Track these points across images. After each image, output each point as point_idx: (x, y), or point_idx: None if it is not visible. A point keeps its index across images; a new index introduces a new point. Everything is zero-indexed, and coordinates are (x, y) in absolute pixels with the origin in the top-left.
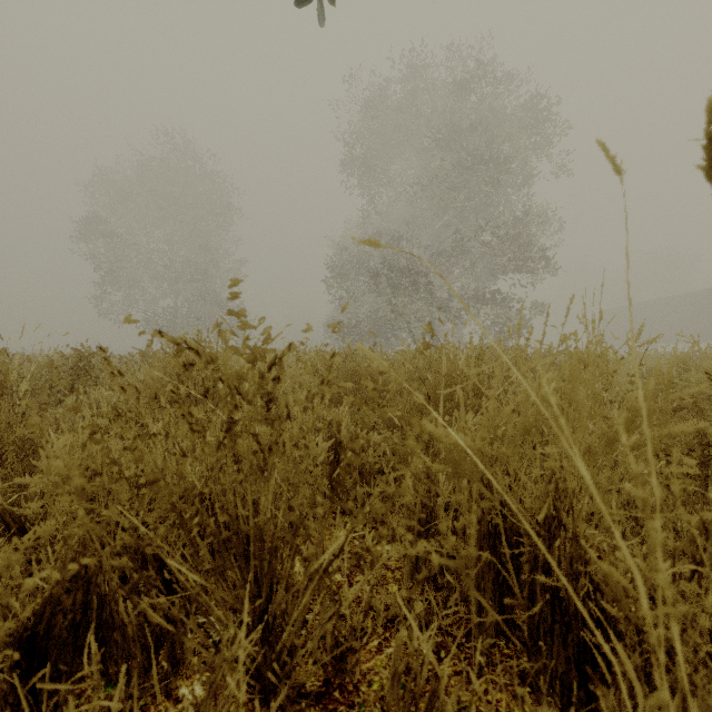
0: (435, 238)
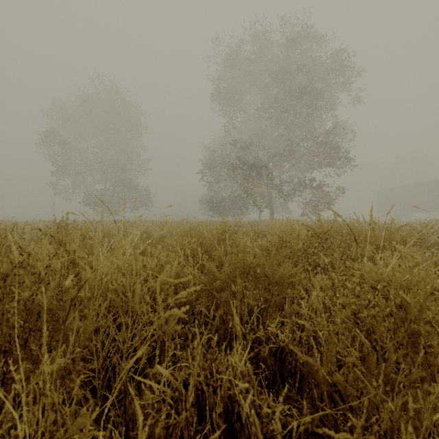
0: (272, 144)
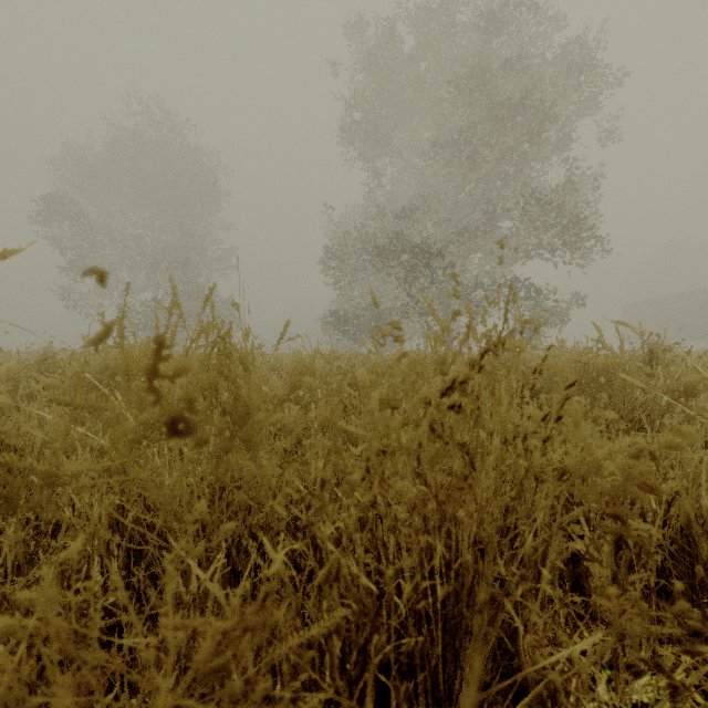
0: (451, 217)
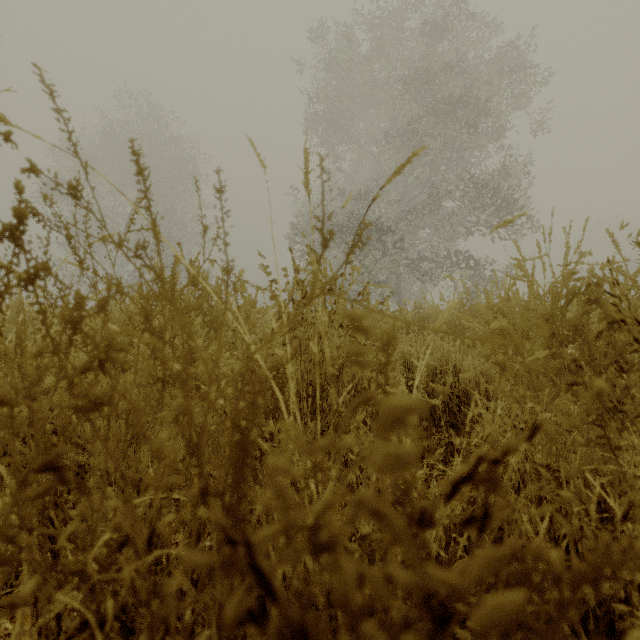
0: (402, 197)
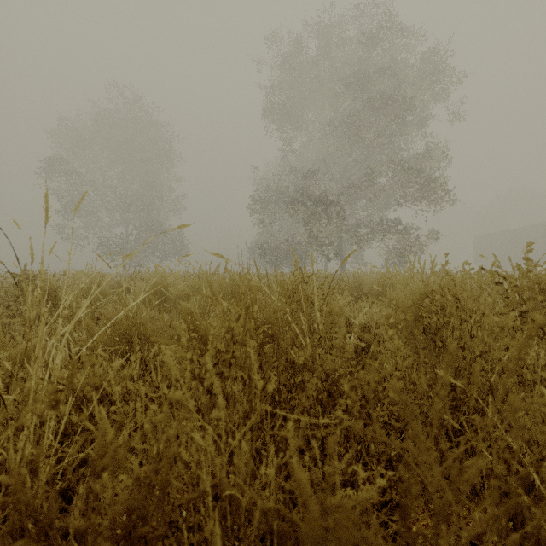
0: (343, 174)
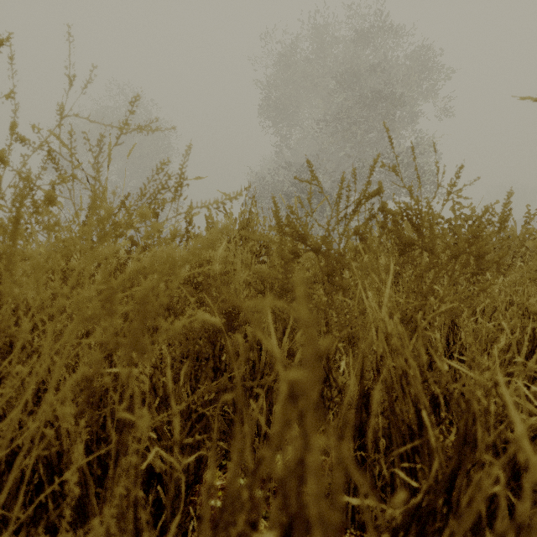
0: (336, 169)
